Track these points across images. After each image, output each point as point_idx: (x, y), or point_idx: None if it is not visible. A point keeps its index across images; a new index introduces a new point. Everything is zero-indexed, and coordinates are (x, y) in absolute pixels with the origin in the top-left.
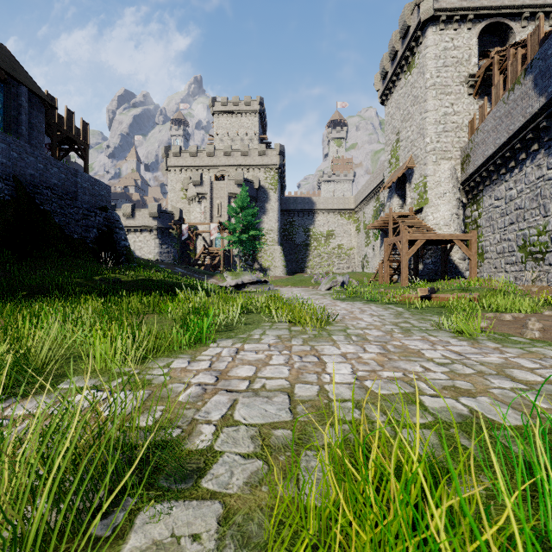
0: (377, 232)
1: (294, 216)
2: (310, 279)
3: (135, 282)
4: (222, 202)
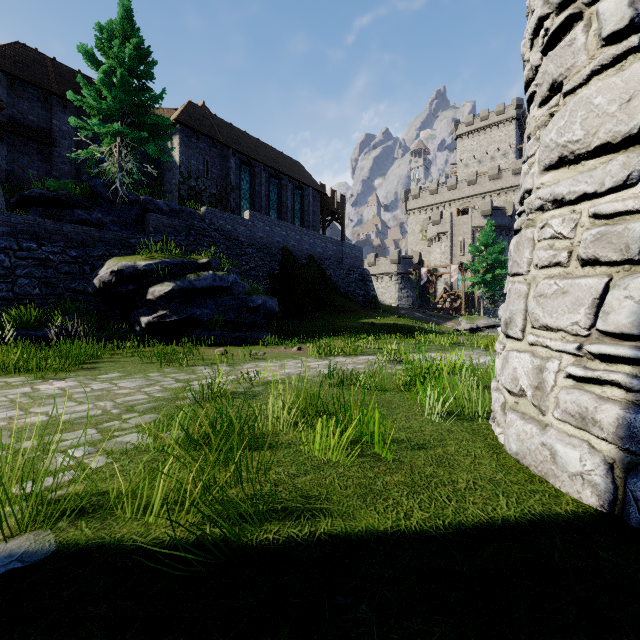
0: None
1: None
2: None
3: (384, 325)
4: (464, 238)
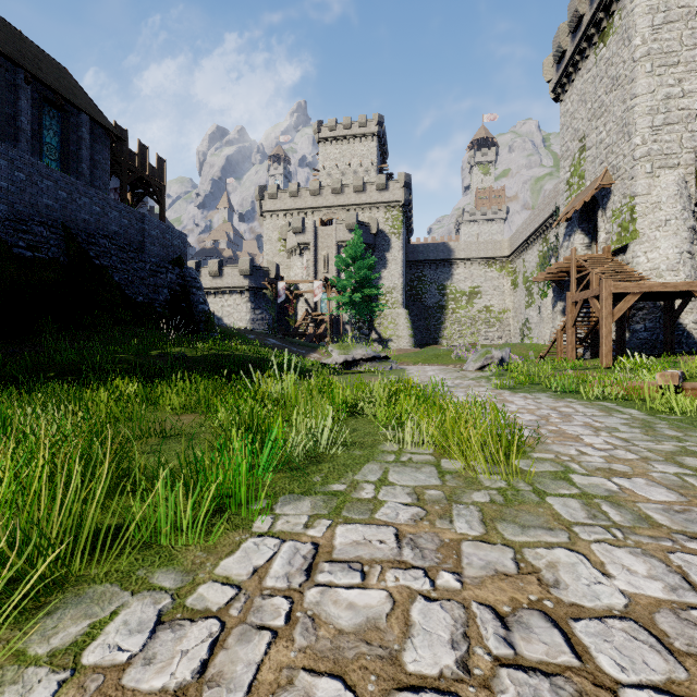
0: (545, 287)
1: (424, 269)
2: (448, 354)
3: (205, 358)
4: (329, 253)
